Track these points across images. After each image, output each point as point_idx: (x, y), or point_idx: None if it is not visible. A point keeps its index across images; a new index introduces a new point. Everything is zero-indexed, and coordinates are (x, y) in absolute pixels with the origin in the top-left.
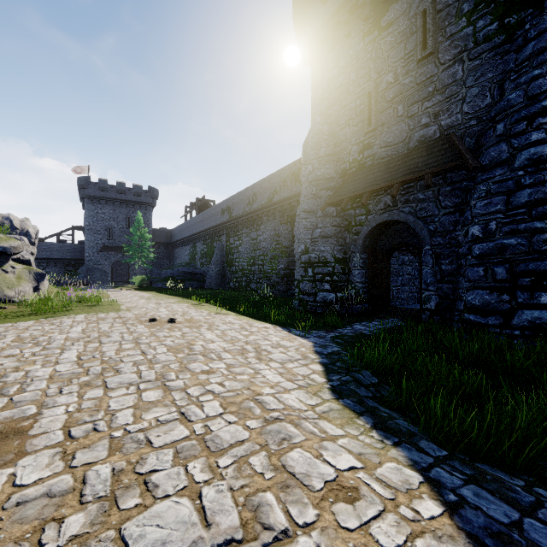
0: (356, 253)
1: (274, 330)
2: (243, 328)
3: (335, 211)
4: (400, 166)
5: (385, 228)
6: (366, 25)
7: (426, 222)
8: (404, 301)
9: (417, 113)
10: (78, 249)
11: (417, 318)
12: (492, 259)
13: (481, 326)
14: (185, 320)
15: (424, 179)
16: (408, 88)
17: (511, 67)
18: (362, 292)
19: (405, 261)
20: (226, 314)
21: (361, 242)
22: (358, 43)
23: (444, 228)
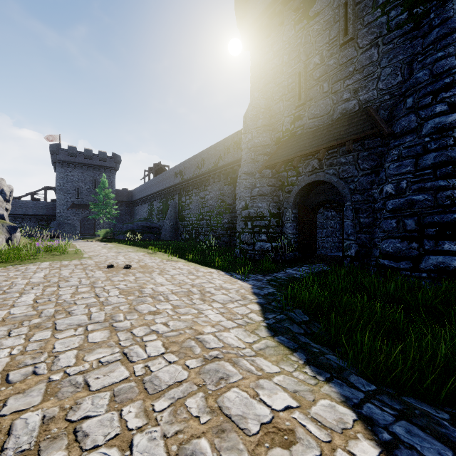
0: (288, 209)
1: (218, 274)
2: (190, 273)
3: (270, 173)
4: (325, 134)
5: (312, 188)
6: (296, 15)
7: (347, 182)
8: (328, 249)
9: (340, 89)
10: (50, 207)
11: (339, 263)
12: (403, 212)
13: (394, 270)
14: (140, 267)
15: (346, 145)
16: (332, 68)
17: (418, 50)
18: (294, 242)
19: (329, 216)
20: (177, 261)
21: (292, 199)
22: (290, 30)
23: (362, 187)
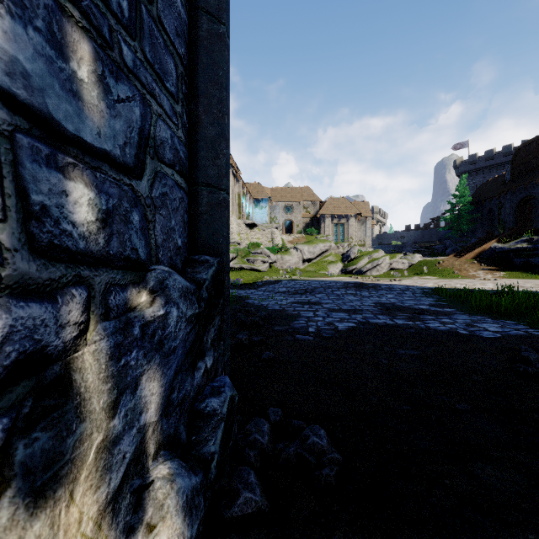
0: None
1: None
2: None
3: None
4: None
5: None
6: None
7: None
8: None
9: None
10: None
11: None
12: None
13: None
14: None
15: None
16: None
17: None
18: None
19: None
20: None
21: None
22: None
23: None
